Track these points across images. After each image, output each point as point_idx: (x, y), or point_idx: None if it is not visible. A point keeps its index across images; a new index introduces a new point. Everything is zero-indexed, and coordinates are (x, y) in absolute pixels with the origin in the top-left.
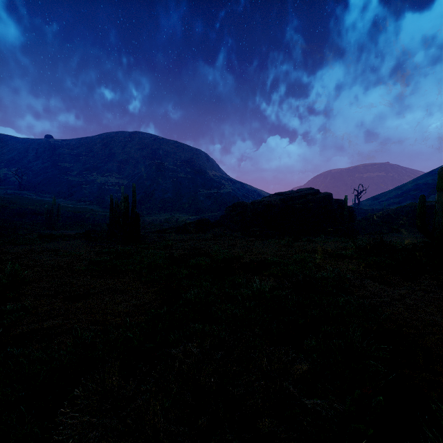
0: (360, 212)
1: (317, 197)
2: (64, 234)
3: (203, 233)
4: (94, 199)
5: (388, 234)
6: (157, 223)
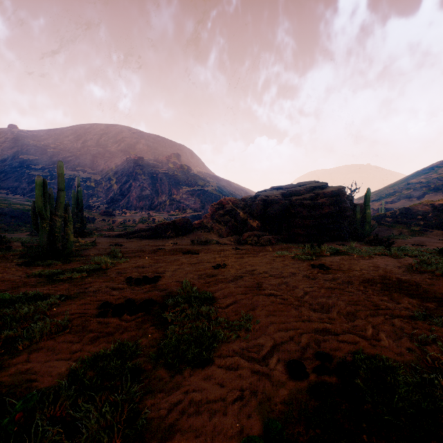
0: None
1: (328, 191)
2: None
3: (180, 238)
4: None
5: (413, 238)
6: (129, 224)
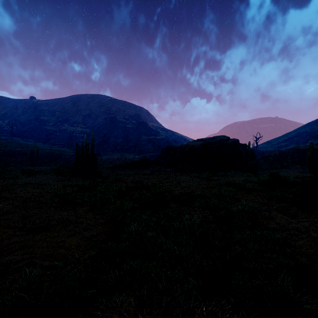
0: (258, 153)
1: (228, 142)
2: (41, 170)
3: (144, 169)
4: (65, 143)
5: (280, 169)
6: (111, 161)
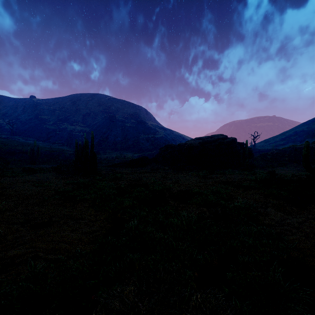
0: (255, 151)
1: (225, 141)
2: (41, 168)
3: (143, 167)
4: (65, 141)
5: (277, 167)
6: (110, 159)
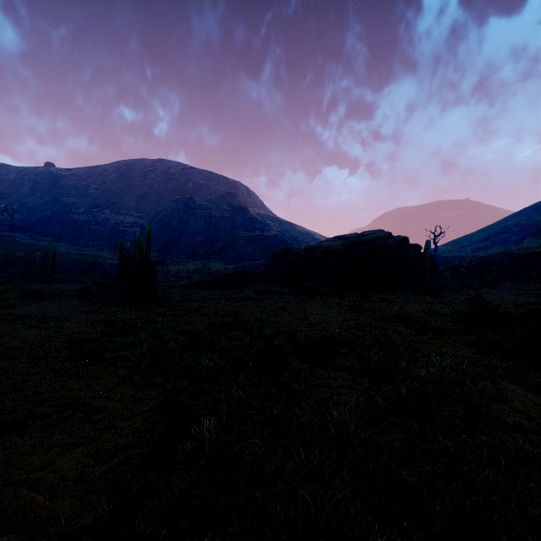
0: (438, 260)
1: (389, 242)
2: (57, 291)
3: (242, 289)
4: (105, 243)
5: (479, 289)
6: (184, 275)
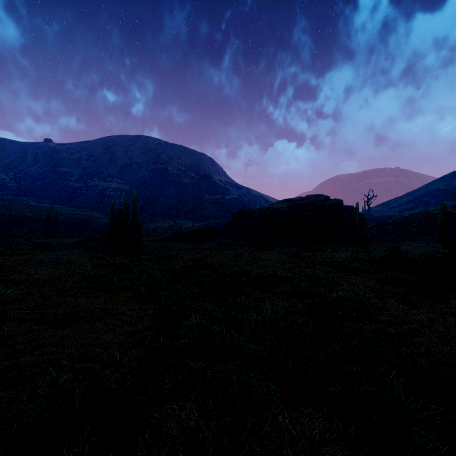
0: (370, 219)
1: (327, 204)
2: (61, 243)
3: (208, 242)
4: (95, 205)
5: (401, 242)
6: (160, 231)
